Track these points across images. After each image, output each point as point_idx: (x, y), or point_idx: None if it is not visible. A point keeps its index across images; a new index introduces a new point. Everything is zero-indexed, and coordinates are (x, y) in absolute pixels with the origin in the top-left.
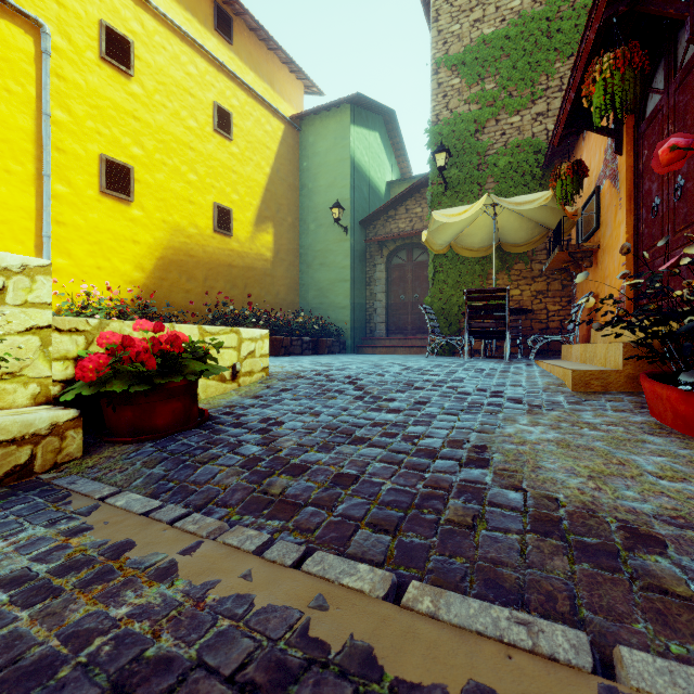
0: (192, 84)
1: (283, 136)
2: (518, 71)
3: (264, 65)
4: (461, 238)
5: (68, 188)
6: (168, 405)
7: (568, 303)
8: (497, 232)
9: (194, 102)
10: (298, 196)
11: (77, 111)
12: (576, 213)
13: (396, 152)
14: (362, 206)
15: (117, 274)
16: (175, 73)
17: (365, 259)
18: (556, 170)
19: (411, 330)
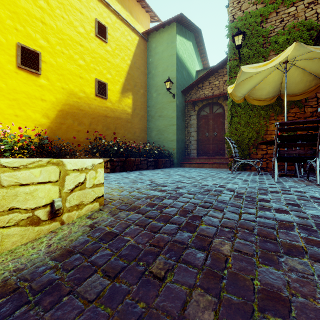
0: (81, 6)
1: (138, 43)
2: None
3: (126, 1)
4: (253, 91)
5: None
6: None
7: None
8: (280, 86)
9: (83, 17)
10: (147, 78)
11: None
12: None
13: (201, 55)
14: (183, 82)
15: (30, 120)
16: None
17: (185, 113)
18: None
19: (212, 153)
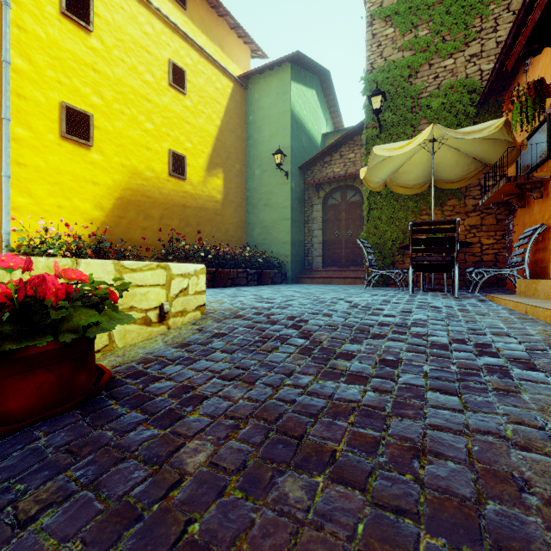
0: (149, 42)
1: (232, 93)
2: (452, 15)
3: (214, 30)
4: (396, 175)
5: (29, 132)
6: (28, 379)
7: (503, 236)
8: (431, 169)
9: (151, 59)
10: (245, 146)
11: (38, 60)
12: (522, 143)
13: (330, 108)
14: (301, 154)
15: (77, 213)
16: (132, 31)
17: (304, 200)
18: (513, 93)
19: (345, 262)
